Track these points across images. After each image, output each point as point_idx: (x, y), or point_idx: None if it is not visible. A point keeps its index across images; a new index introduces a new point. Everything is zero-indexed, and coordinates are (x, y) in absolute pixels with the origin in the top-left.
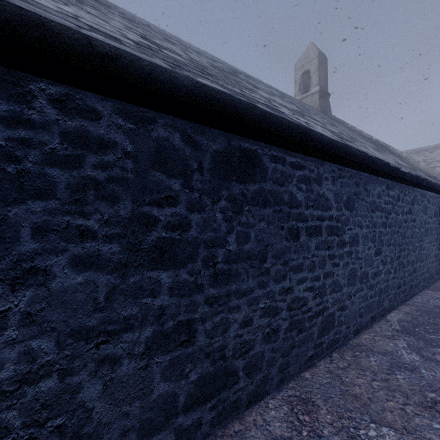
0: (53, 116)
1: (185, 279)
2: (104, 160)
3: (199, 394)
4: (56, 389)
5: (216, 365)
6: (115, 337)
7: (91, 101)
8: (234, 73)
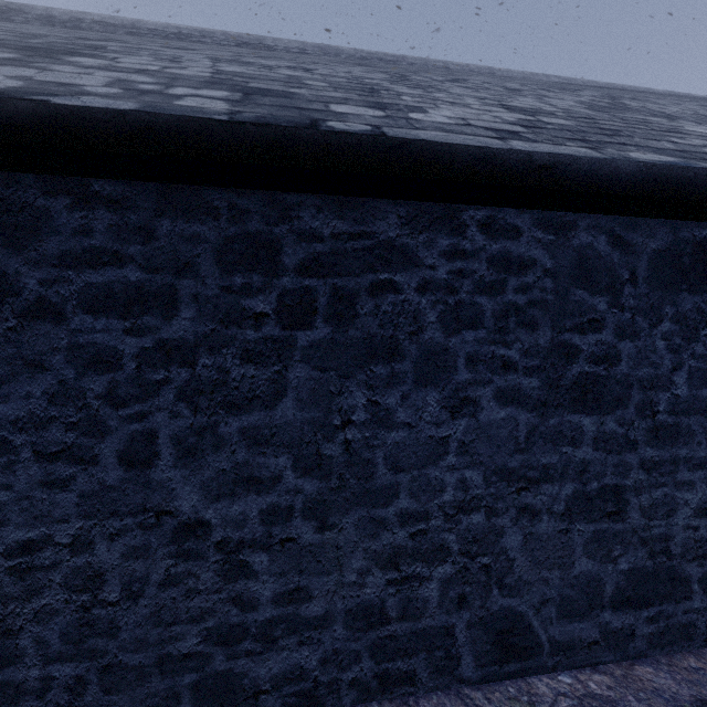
0: (481, 242)
1: (613, 430)
2: (523, 282)
3: (631, 592)
4: (483, 526)
5: (656, 560)
6: (534, 486)
7: (511, 218)
8: (618, 103)
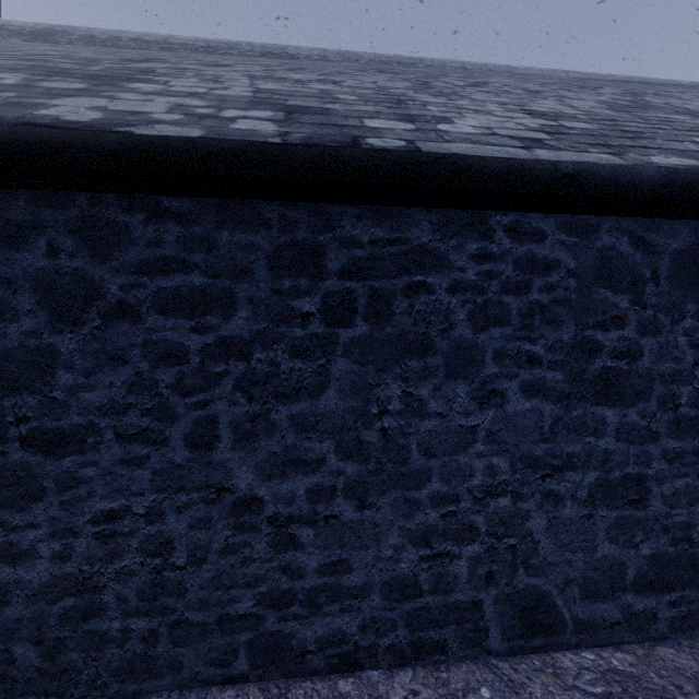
0: (507, 246)
1: (635, 421)
2: (548, 282)
3: (653, 576)
4: (510, 509)
5: (678, 547)
6: (558, 474)
7: (536, 222)
8: (640, 101)
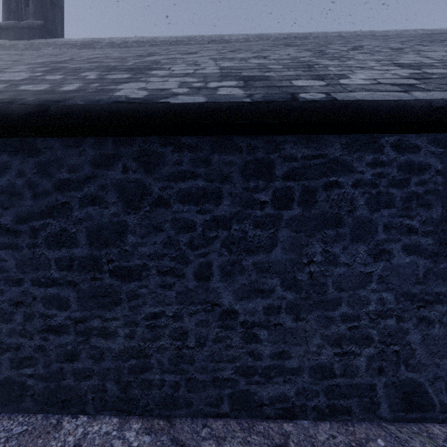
0: (393, 156)
1: None
2: (422, 179)
3: None
4: (394, 327)
5: None
6: (429, 306)
7: (413, 140)
8: None
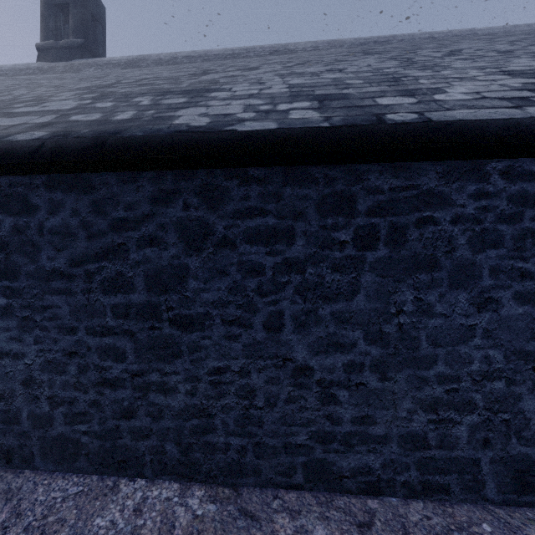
0: (501, 186)
1: None
2: None
3: None
4: (504, 391)
5: None
6: None
7: (527, 165)
8: None
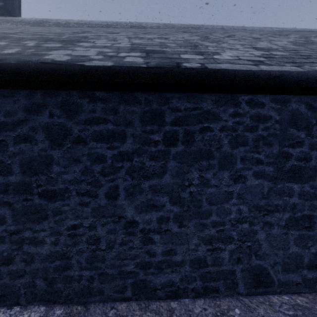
0: (247, 110)
1: (308, 190)
2: (266, 126)
3: (316, 262)
4: (248, 229)
5: None
6: (271, 213)
7: (260, 99)
8: (308, 40)
